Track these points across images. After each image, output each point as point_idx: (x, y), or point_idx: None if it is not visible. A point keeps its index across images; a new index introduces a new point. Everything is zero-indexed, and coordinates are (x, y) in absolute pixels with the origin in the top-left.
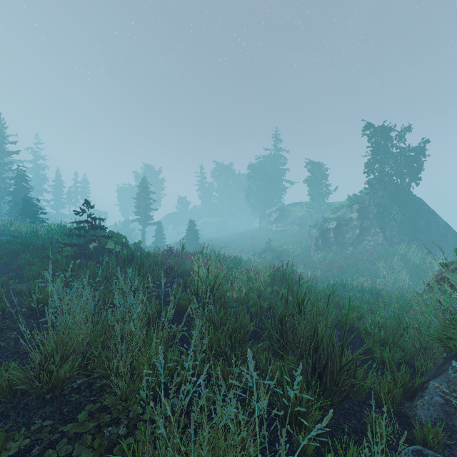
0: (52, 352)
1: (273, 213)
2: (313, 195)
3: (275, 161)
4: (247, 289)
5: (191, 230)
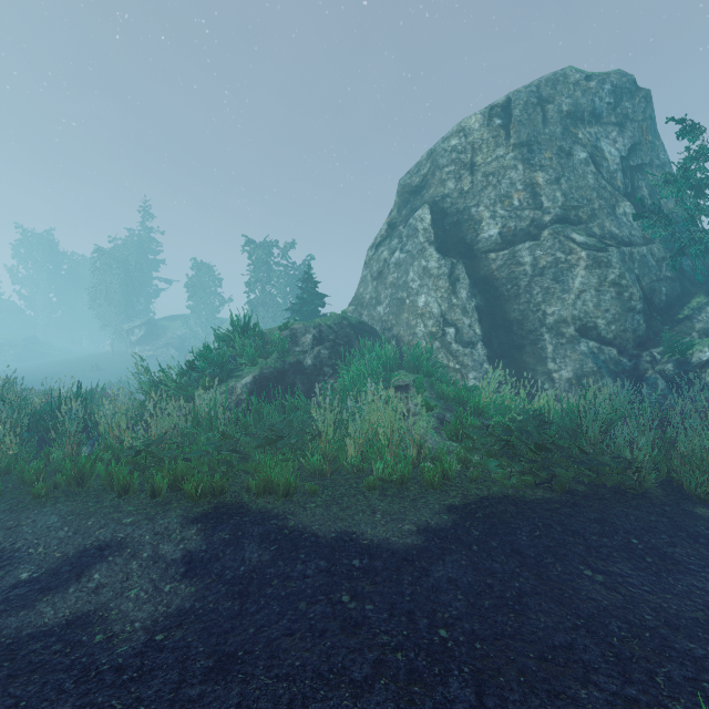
0: None
1: (137, 329)
2: (199, 307)
3: (143, 248)
4: (44, 404)
5: None
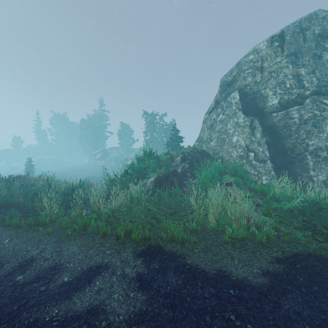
0: None
1: (98, 153)
2: (123, 143)
3: (100, 118)
4: (65, 188)
5: (28, 165)
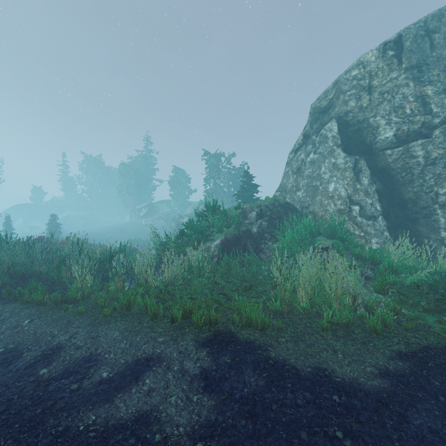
0: (12, 265)
1: (143, 208)
2: (177, 195)
3: (146, 162)
4: (101, 254)
5: (52, 224)
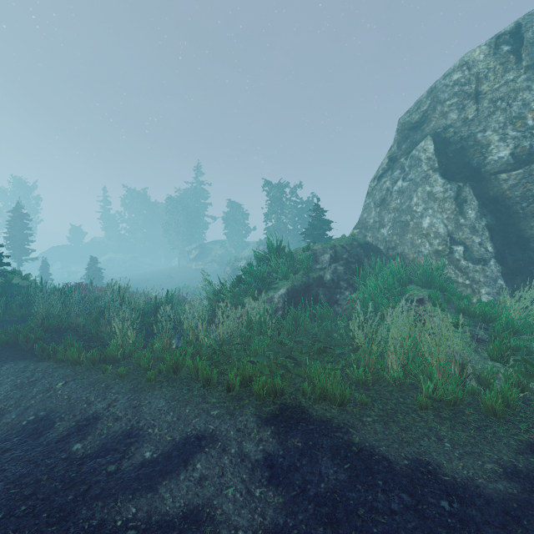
0: (46, 316)
1: (193, 250)
2: (232, 234)
3: (196, 195)
4: (145, 304)
5: (92, 269)
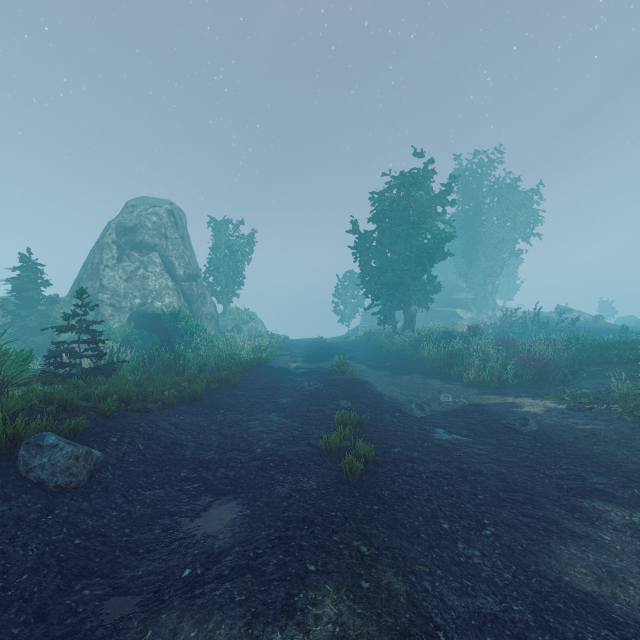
0: (231, 358)
1: None
2: None
3: None
4: None
5: None
